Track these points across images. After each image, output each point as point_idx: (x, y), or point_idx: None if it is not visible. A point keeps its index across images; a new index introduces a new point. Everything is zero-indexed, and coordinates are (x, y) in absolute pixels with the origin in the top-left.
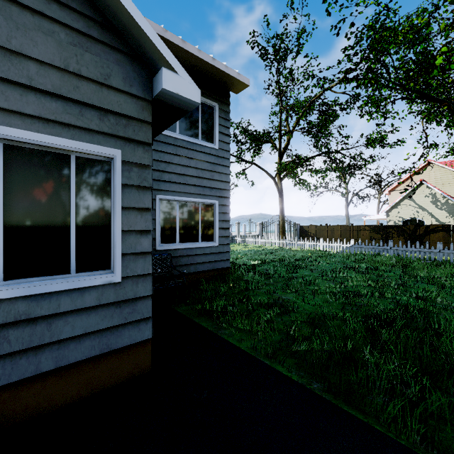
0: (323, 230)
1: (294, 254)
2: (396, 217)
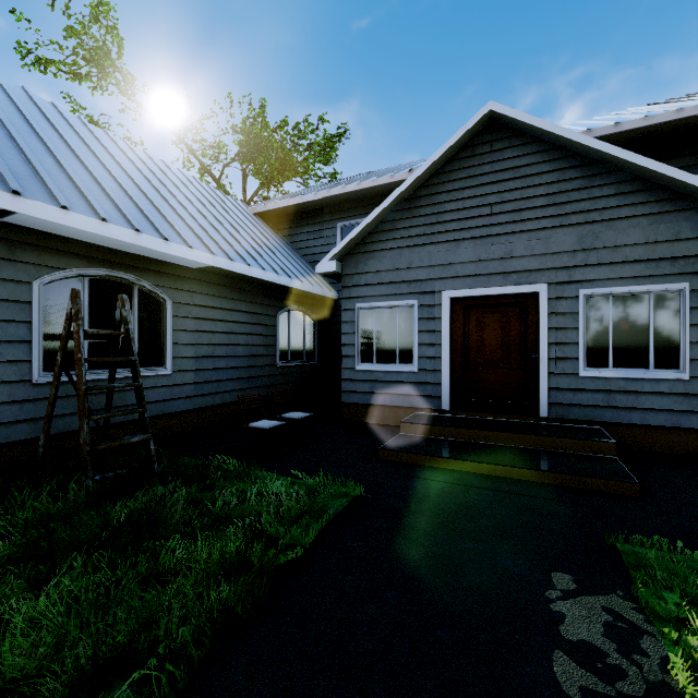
0: None
1: None
2: None
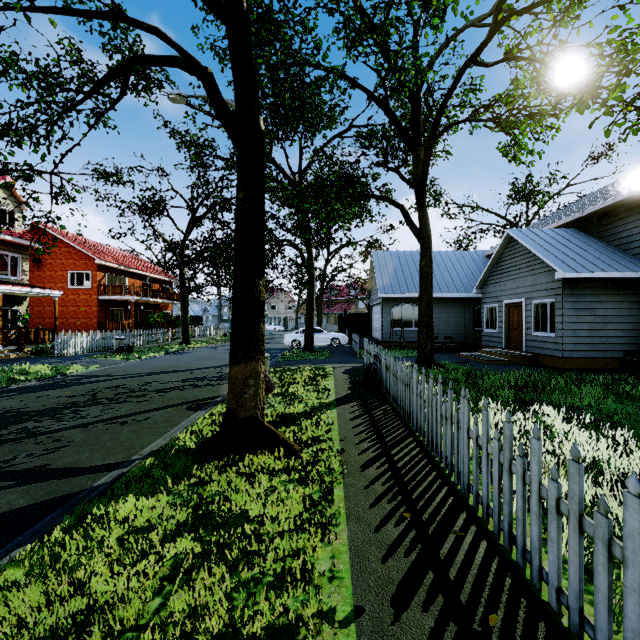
0: None
1: None
2: None
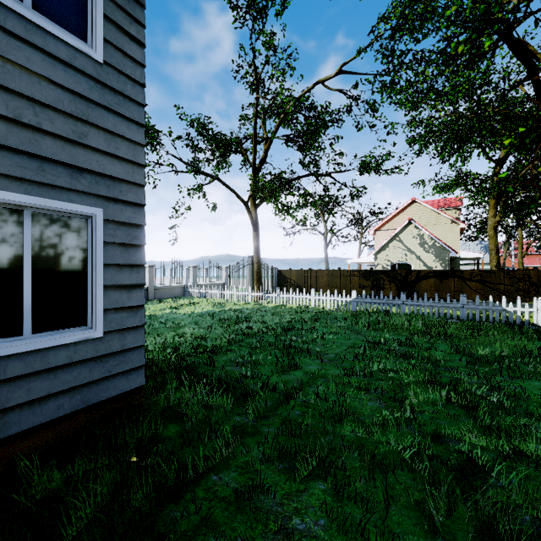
0: (306, 276)
1: (279, 316)
2: (384, 260)
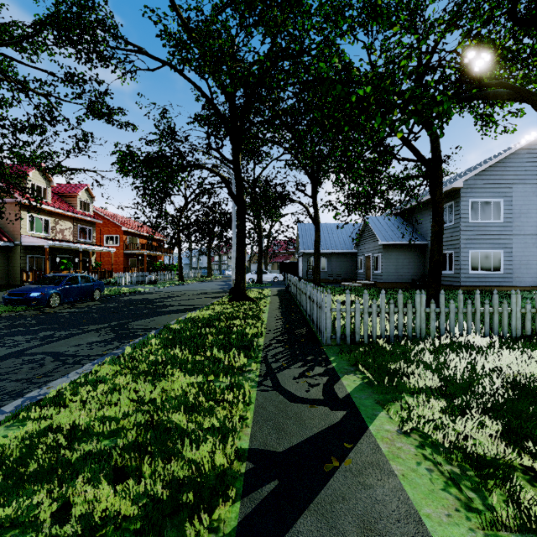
0: None
1: None
2: None
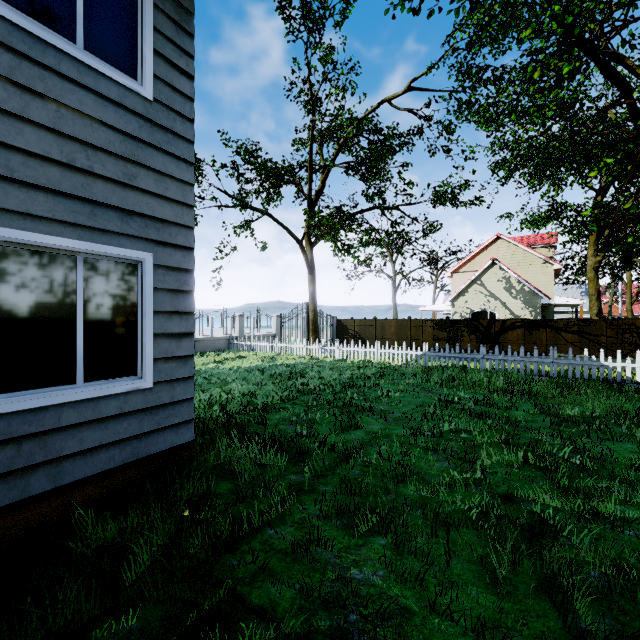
0: (371, 327)
1: (338, 372)
2: (463, 308)
